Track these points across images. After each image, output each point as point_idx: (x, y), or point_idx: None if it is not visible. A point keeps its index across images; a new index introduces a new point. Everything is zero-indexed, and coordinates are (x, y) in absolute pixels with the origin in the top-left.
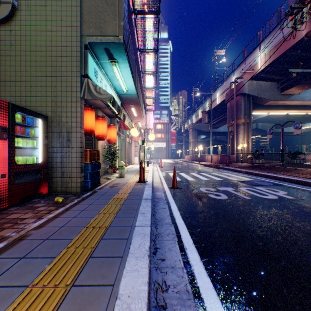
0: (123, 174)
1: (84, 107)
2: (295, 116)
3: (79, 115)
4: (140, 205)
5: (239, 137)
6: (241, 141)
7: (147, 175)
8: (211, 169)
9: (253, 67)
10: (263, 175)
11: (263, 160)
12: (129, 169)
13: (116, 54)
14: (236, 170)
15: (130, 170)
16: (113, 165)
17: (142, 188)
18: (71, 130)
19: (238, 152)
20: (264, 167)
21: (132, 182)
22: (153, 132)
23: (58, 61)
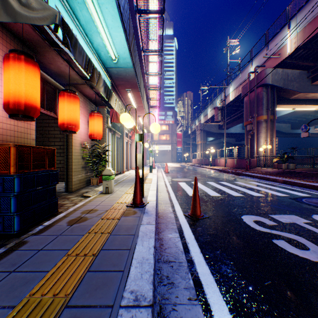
0: (110, 188)
1: (10, 54)
2: (316, 115)
3: None
4: None
5: (261, 137)
6: (263, 141)
7: (149, 187)
8: (230, 176)
9: (280, 51)
10: (317, 187)
11: (294, 164)
12: (127, 176)
13: None
14: (267, 178)
15: (126, 179)
16: (101, 173)
17: (134, 230)
18: None
19: (260, 155)
20: (303, 175)
21: (120, 208)
22: (157, 133)
23: None
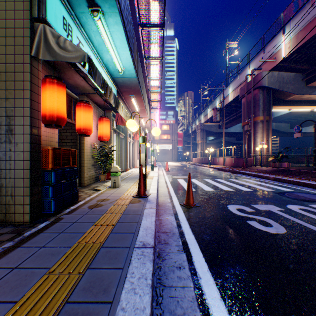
0: (117, 183)
1: (47, 79)
2: (315, 114)
3: (28, 86)
4: (125, 277)
5: (257, 137)
6: (260, 141)
7: (151, 183)
8: (227, 174)
9: (275, 55)
10: (302, 184)
11: (288, 163)
12: (130, 174)
13: None
14: (260, 175)
15: (130, 176)
16: (107, 170)
17: (140, 212)
18: (14, 113)
19: (257, 154)
20: (294, 172)
21: (127, 198)
22: None
23: None
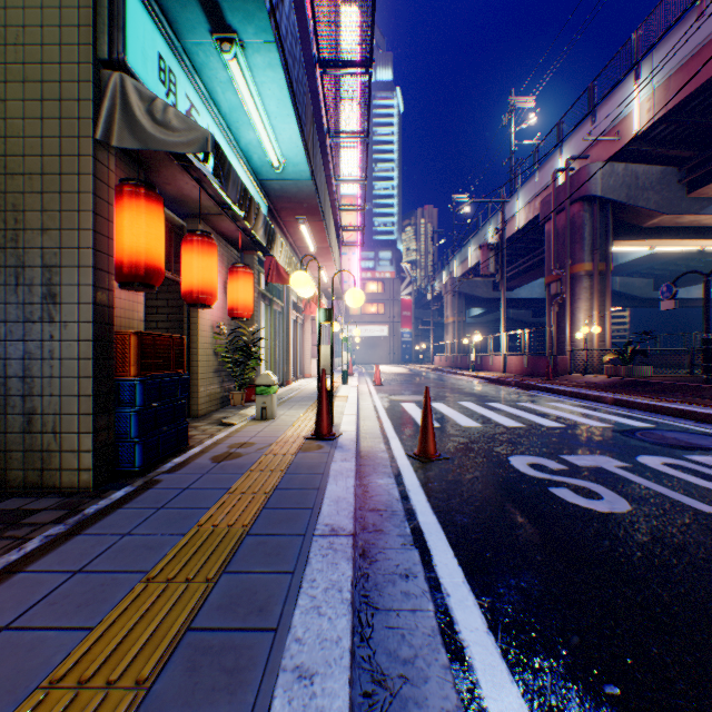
0: (271, 410)
1: (124, 186)
2: (709, 259)
3: (88, 204)
4: (298, 587)
5: (579, 309)
6: (584, 318)
7: (343, 410)
8: (511, 391)
9: (619, 128)
10: (675, 412)
11: (647, 367)
12: (296, 391)
13: (232, 4)
14: (583, 394)
15: (296, 396)
16: (248, 383)
17: (322, 468)
18: (60, 259)
19: (578, 348)
20: (659, 388)
21: (294, 441)
22: None
23: (13, 9)
